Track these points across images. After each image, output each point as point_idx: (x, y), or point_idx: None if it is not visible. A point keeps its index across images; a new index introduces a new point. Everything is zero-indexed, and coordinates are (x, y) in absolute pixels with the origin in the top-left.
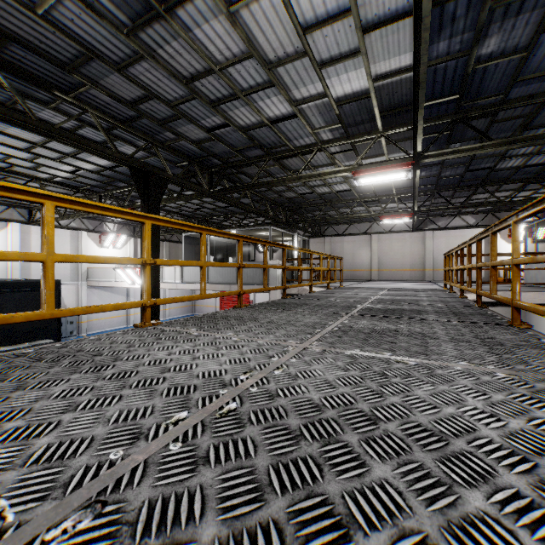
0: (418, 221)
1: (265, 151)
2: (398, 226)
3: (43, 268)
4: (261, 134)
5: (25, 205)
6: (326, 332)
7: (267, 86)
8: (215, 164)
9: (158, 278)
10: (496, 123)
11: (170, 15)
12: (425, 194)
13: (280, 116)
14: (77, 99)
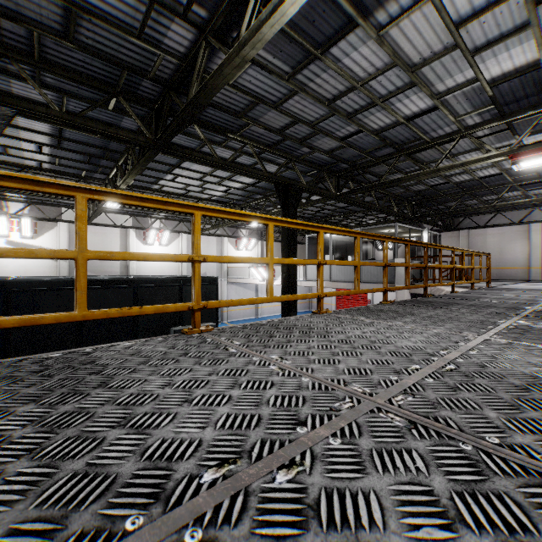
0: None
1: (396, 148)
2: None
3: (267, 268)
4: (394, 132)
5: (189, 220)
6: (501, 329)
7: (408, 87)
8: (342, 168)
9: (295, 276)
10: None
11: (324, 54)
12: None
13: (418, 112)
14: (241, 136)
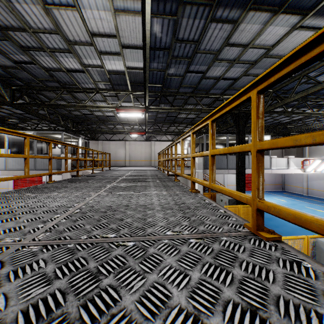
0: (148, 136)
1: (61, 85)
2: (139, 137)
3: None
4: (59, 75)
5: None
6: (107, 188)
7: (67, 52)
8: (18, 84)
9: None
10: (176, 99)
11: None
12: (151, 123)
13: (74, 69)
14: None
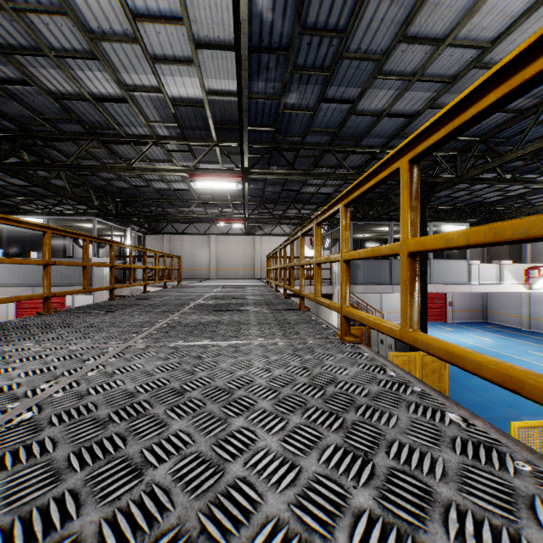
0: (250, 227)
1: (87, 129)
2: (234, 229)
3: None
4: (81, 108)
5: None
6: (154, 329)
7: (89, 57)
8: (8, 128)
9: None
10: (299, 157)
11: None
12: (254, 204)
13: (107, 95)
14: None
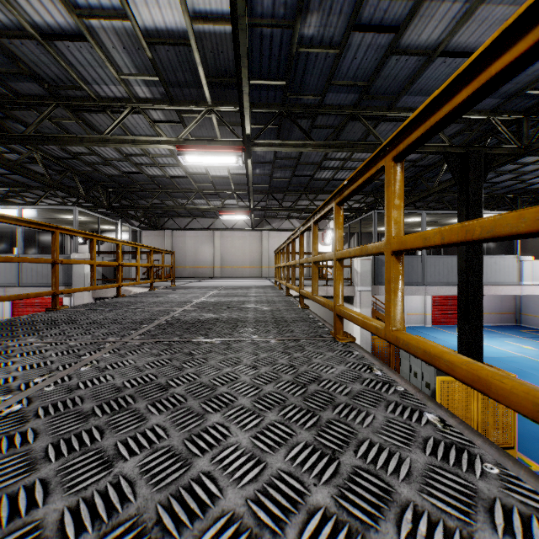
0: (257, 221)
1: (46, 88)
2: (240, 224)
3: None
4: (30, 53)
5: None
6: None
7: None
8: None
9: None
10: (315, 128)
11: None
12: (261, 194)
13: (56, 28)
14: None
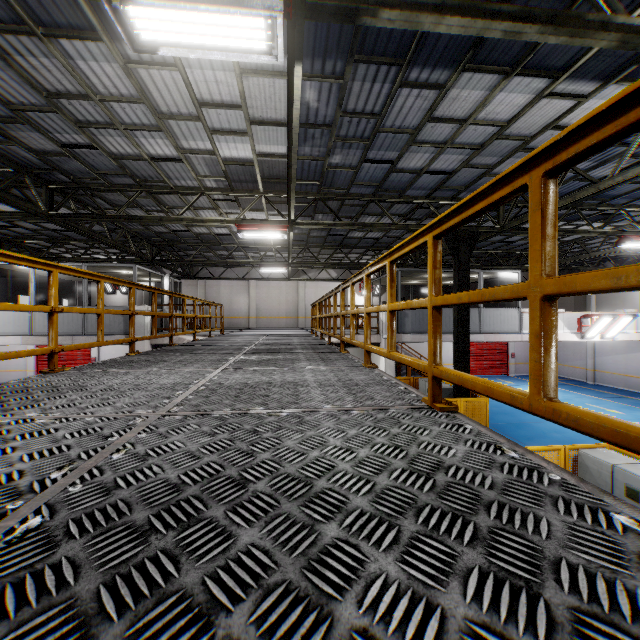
0: (293, 271)
1: (138, 182)
2: (276, 273)
3: None
4: (137, 165)
5: None
6: (231, 363)
7: (155, 130)
8: (60, 180)
9: None
10: (344, 206)
11: (49, 38)
12: (298, 248)
13: (163, 156)
14: None
